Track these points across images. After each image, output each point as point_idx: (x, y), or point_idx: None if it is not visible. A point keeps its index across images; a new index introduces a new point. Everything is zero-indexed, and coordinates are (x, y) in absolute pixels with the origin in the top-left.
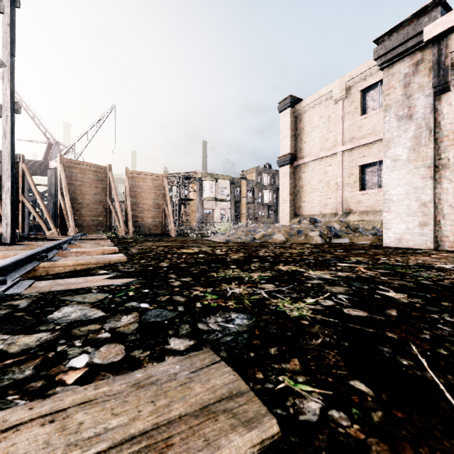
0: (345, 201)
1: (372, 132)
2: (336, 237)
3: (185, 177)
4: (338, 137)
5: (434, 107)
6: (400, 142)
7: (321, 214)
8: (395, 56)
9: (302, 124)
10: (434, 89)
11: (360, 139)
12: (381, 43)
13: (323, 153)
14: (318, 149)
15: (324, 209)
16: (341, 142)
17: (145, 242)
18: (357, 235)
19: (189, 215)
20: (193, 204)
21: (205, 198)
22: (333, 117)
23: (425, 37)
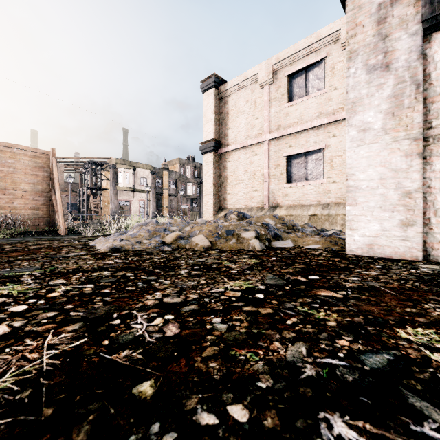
0: (272, 194)
1: (298, 121)
2: (277, 238)
3: (96, 163)
4: (264, 124)
5: (422, 51)
6: (371, 103)
7: (247, 208)
8: None
9: (227, 108)
10: (424, 23)
11: (286, 128)
12: None
13: (249, 141)
14: (244, 136)
15: (250, 202)
16: (268, 130)
17: None
18: (301, 236)
19: (102, 207)
20: (106, 194)
21: (120, 188)
22: (260, 102)
23: None
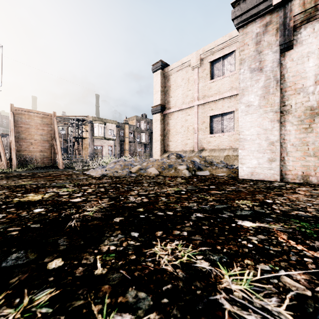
0: (200, 141)
1: (217, 92)
2: (199, 170)
3: (78, 120)
4: (194, 94)
5: (280, 62)
6: (252, 90)
7: (183, 151)
8: (249, 17)
9: (169, 83)
10: (280, 46)
11: (209, 97)
12: (237, 6)
13: (184, 106)
14: (181, 102)
15: (185, 147)
16: (197, 98)
17: (0, 180)
18: (215, 168)
19: (82, 150)
20: (85, 141)
21: (95, 137)
22: (191, 79)
23: (274, 1)
